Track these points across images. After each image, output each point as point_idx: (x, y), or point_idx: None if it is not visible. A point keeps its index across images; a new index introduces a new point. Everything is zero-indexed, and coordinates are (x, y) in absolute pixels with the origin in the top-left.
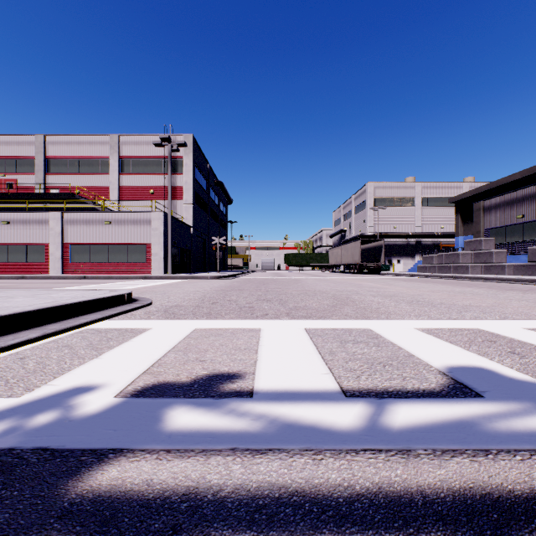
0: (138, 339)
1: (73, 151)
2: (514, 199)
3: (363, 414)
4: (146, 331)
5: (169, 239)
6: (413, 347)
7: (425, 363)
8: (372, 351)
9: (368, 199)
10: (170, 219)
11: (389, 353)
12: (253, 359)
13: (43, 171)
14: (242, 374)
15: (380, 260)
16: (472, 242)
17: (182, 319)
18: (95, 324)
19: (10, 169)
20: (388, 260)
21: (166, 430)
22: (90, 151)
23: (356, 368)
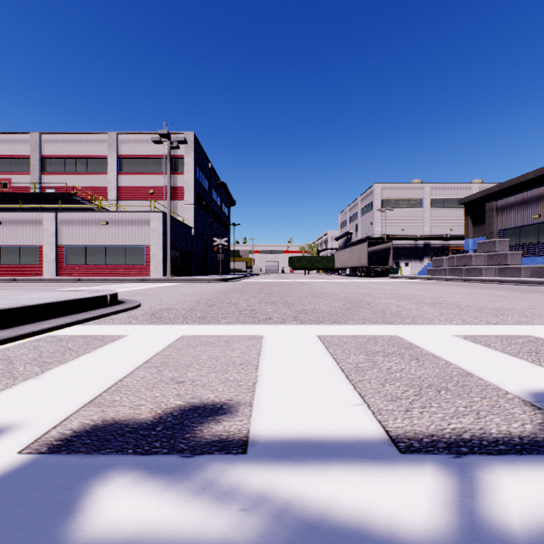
0: (105, 350)
1: (70, 149)
2: (530, 198)
3: (442, 496)
4: (119, 338)
5: (168, 240)
6: (464, 361)
7: (495, 387)
8: (412, 367)
9: (374, 201)
10: (169, 219)
11: (436, 371)
12: (251, 380)
13: (38, 170)
14: (233, 406)
15: (388, 262)
16: (486, 243)
17: (170, 324)
18: (60, 330)
19: (4, 168)
20: (395, 263)
21: (72, 540)
22: (88, 149)
23: (399, 394)
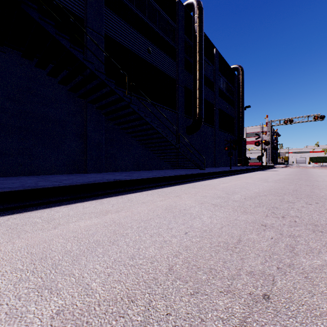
0: None
1: None
2: None
3: None
4: None
5: None
6: None
7: None
8: None
9: None
10: None
11: None
12: None
13: None
14: None
15: None
16: None
17: None
18: None
19: None
20: None
21: None
22: None
23: None
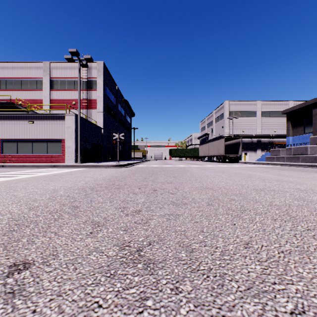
0: None
1: (17, 73)
2: None
3: None
4: None
5: (78, 135)
6: None
7: None
8: None
9: (225, 112)
10: (79, 119)
11: None
12: None
13: None
14: None
15: (238, 152)
16: None
17: None
18: None
19: None
20: None
21: None
22: (29, 73)
23: None
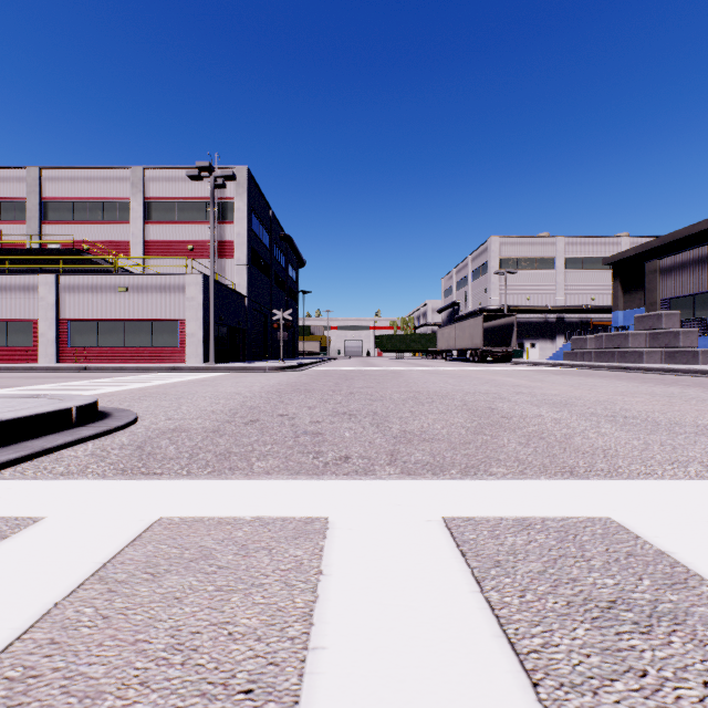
0: None
1: (80, 190)
2: (707, 256)
3: None
4: (10, 534)
5: (211, 314)
6: None
7: None
8: None
9: (491, 260)
10: (212, 285)
11: None
12: None
13: (37, 218)
14: None
15: (511, 343)
16: (647, 317)
17: (153, 476)
18: None
19: None
20: (518, 344)
21: None
22: (104, 190)
23: None
